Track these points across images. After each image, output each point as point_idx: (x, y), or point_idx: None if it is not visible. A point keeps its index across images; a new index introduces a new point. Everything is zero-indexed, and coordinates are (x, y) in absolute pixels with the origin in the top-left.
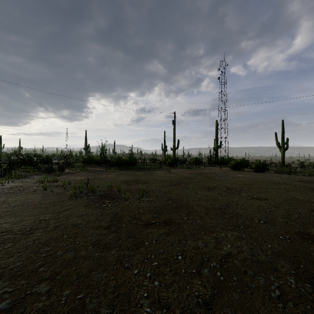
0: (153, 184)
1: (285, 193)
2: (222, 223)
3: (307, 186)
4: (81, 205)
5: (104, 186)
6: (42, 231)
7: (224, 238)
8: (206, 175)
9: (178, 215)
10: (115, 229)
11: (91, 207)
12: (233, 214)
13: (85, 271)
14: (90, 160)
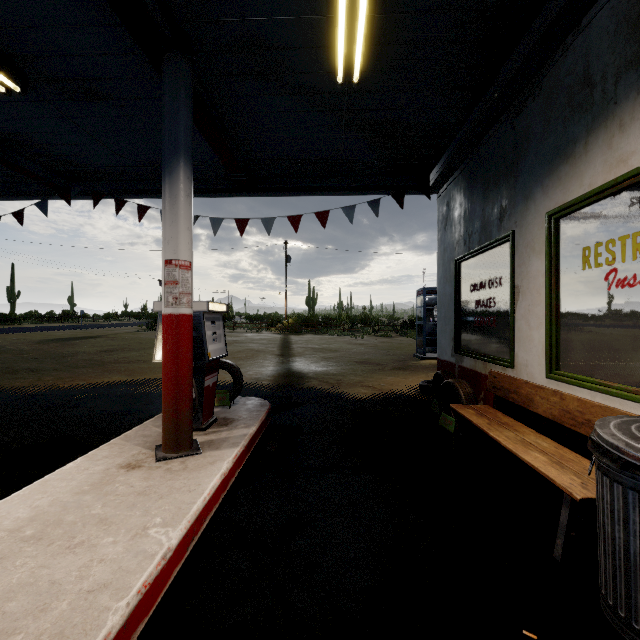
0: None
1: None
2: None
3: None
4: None
5: None
6: None
7: None
8: None
9: None
10: None
11: None
12: None
13: None
14: None
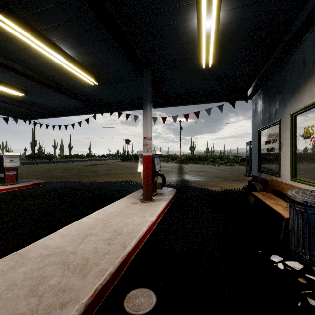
0: None
1: None
2: None
3: None
4: None
5: None
6: None
7: None
8: None
9: None
10: None
11: None
12: None
13: None
14: None
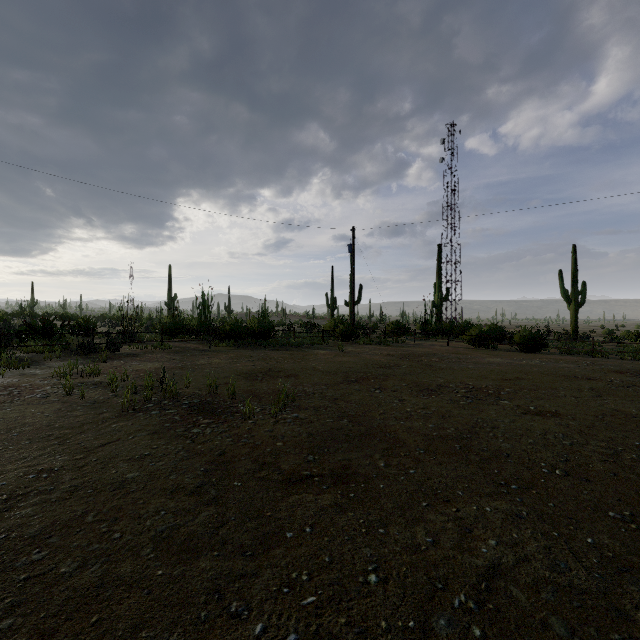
0: (309, 379)
1: (596, 400)
2: (466, 476)
3: (637, 383)
4: (144, 432)
5: (201, 385)
6: (38, 502)
7: (478, 518)
8: (420, 359)
9: (364, 456)
10: (214, 496)
11: (164, 435)
12: (489, 453)
13: (121, 629)
14: (175, 327)
